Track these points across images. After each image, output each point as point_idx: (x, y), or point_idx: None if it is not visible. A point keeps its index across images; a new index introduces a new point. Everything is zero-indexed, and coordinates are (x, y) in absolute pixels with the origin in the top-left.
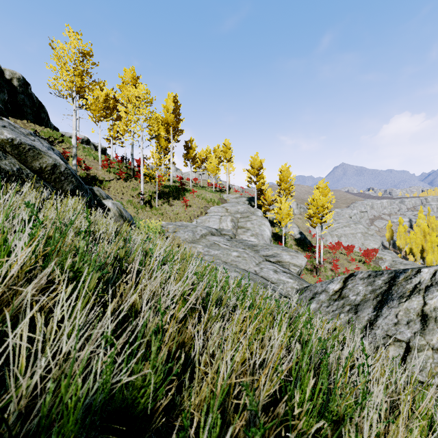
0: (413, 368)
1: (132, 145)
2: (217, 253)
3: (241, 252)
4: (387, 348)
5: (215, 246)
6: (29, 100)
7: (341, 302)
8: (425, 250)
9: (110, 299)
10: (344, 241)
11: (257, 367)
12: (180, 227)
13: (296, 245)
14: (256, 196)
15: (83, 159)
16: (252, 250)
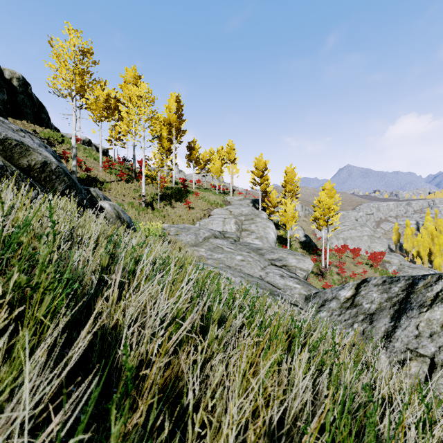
0: (440, 388)
1: (134, 146)
2: (221, 257)
3: (245, 255)
4: (409, 364)
5: (218, 250)
6: (29, 100)
7: (353, 310)
8: (433, 253)
9: (58, 338)
10: (350, 244)
11: (275, 425)
12: (182, 230)
13: (301, 248)
14: (260, 198)
15: (84, 160)
16: (257, 253)
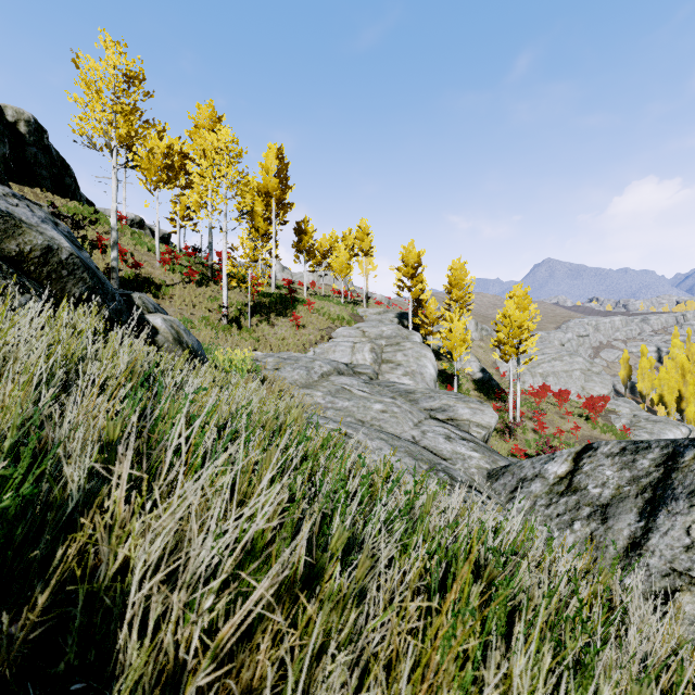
0: None
1: (210, 228)
2: (348, 405)
3: (388, 403)
4: (677, 598)
5: (344, 394)
6: (44, 156)
7: (572, 498)
8: (684, 398)
9: None
10: (553, 384)
11: None
12: (286, 361)
13: (476, 390)
14: (411, 310)
15: (131, 251)
16: (407, 399)
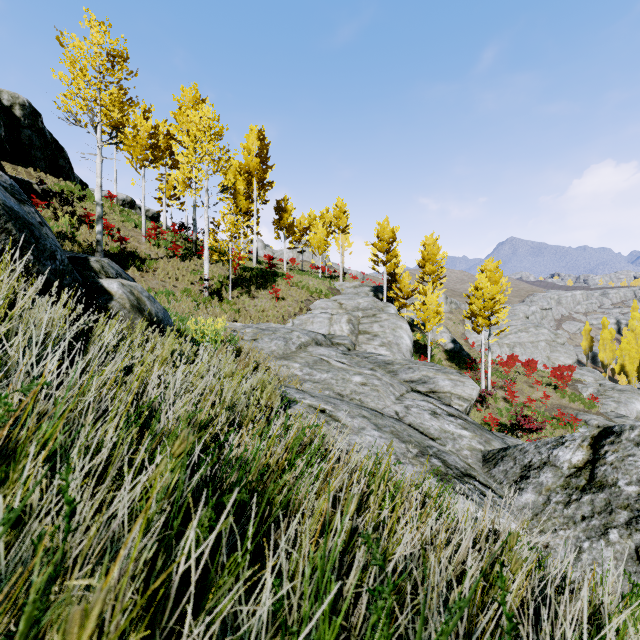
0: None
1: (194, 205)
2: (327, 378)
3: (368, 375)
4: None
5: (322, 365)
6: (39, 138)
7: (599, 496)
8: None
9: None
10: (520, 354)
11: None
12: (264, 332)
13: (448, 360)
14: (385, 283)
15: (118, 227)
16: (386, 370)
